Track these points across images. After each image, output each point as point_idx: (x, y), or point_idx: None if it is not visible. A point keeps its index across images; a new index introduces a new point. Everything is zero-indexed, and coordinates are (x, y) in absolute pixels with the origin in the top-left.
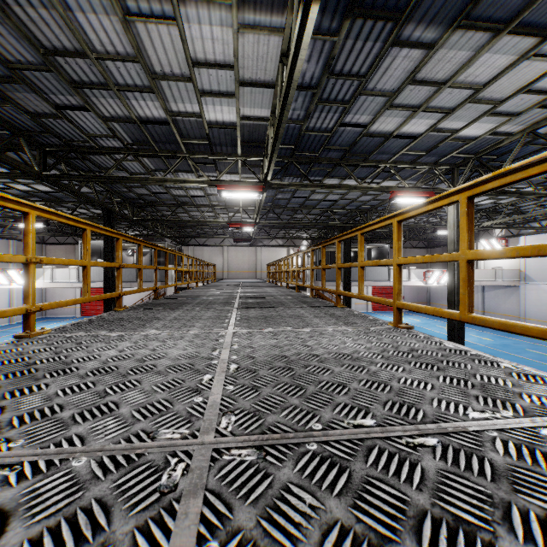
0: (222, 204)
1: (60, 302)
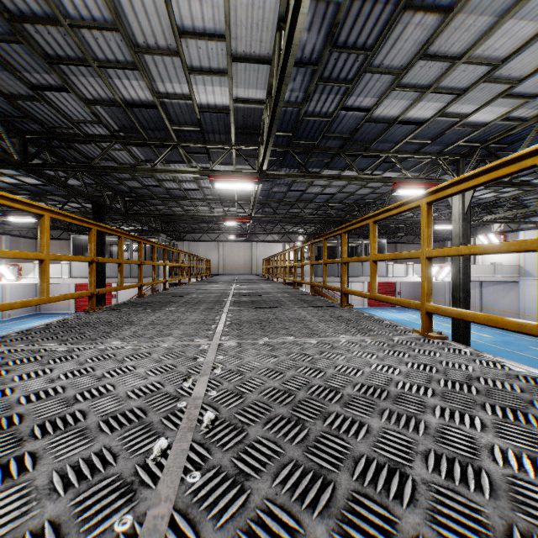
0: (217, 198)
1: (1, 304)
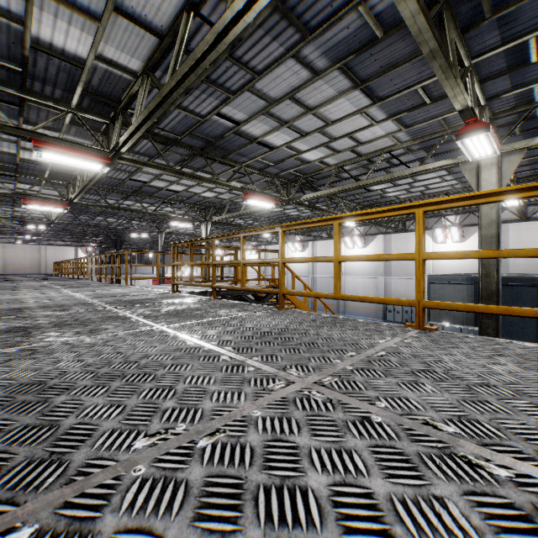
0: None
1: None
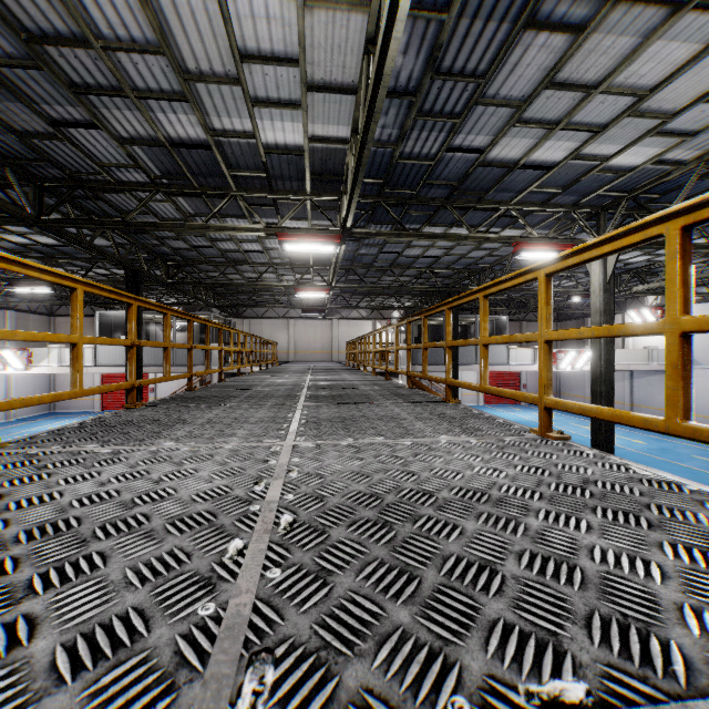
0: (286, 262)
1: (29, 398)
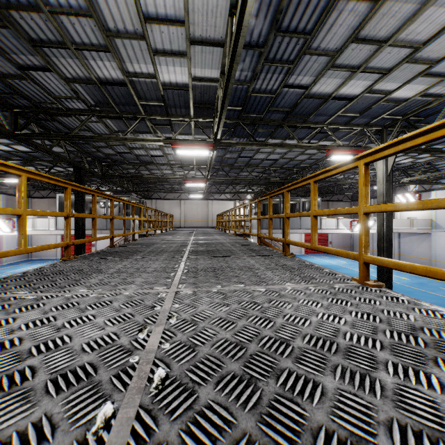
0: (178, 163)
1: None
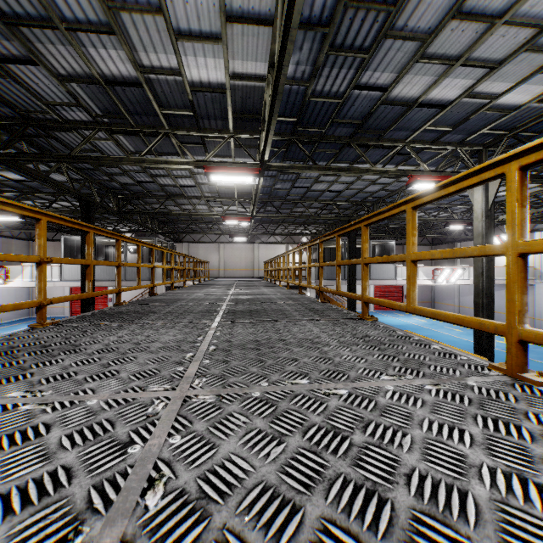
0: (216, 196)
1: None
